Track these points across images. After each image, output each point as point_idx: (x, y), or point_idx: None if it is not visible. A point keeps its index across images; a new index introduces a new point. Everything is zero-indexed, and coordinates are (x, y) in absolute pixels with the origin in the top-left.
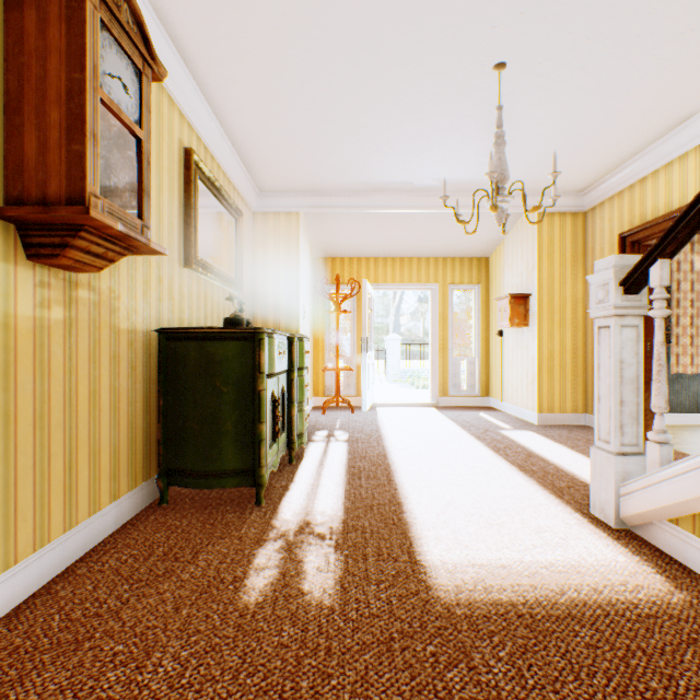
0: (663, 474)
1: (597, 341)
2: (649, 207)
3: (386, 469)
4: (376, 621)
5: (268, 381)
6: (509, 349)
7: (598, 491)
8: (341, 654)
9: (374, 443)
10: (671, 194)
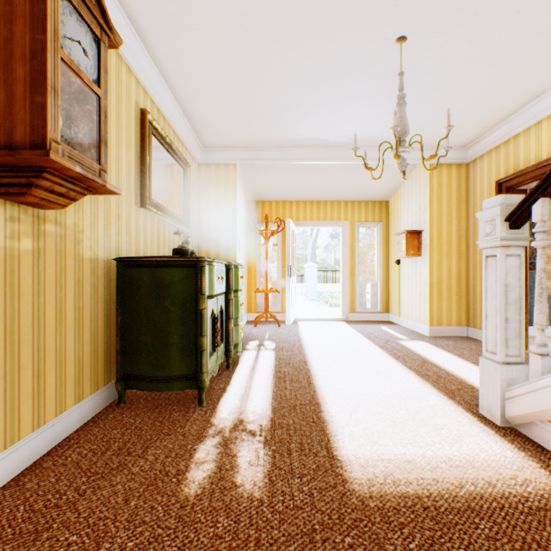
0: (545, 381)
1: (485, 268)
2: (521, 158)
3: (306, 374)
4: (300, 513)
5: (208, 301)
6: (405, 275)
7: (486, 394)
8: (269, 545)
9: (296, 351)
10: (540, 147)
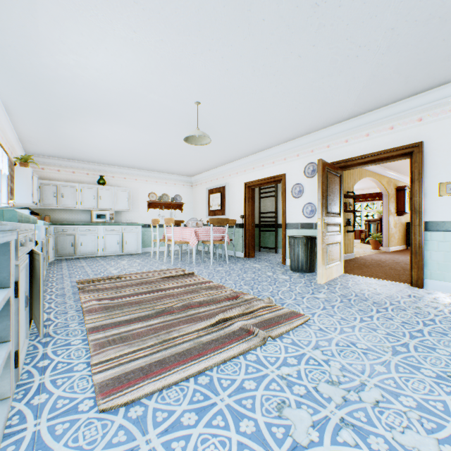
0: None
1: None
2: None
3: None
4: None
5: None
6: None
7: None
8: None
9: None
10: None
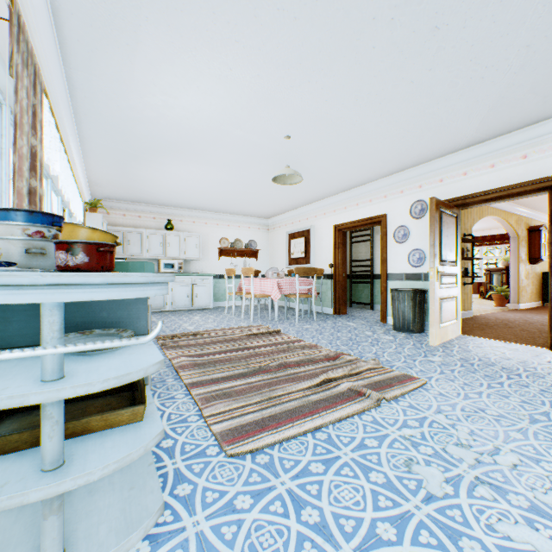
0: None
1: None
2: None
3: None
4: None
5: None
6: None
7: None
8: None
9: None
10: None
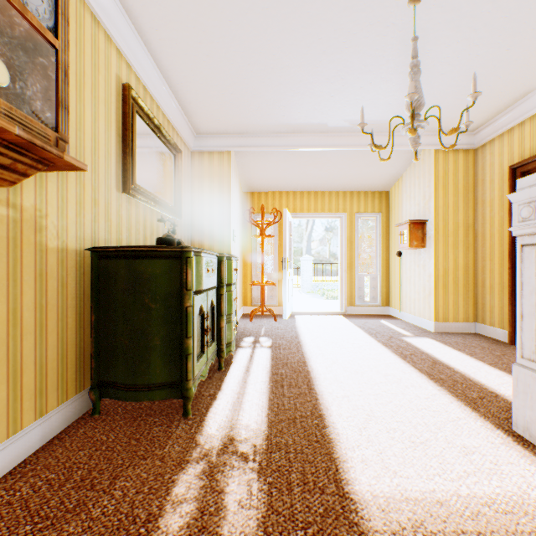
0: None
1: (520, 259)
2: None
3: (306, 377)
4: None
5: (195, 297)
6: (407, 267)
7: (522, 409)
8: None
9: (294, 349)
10: None
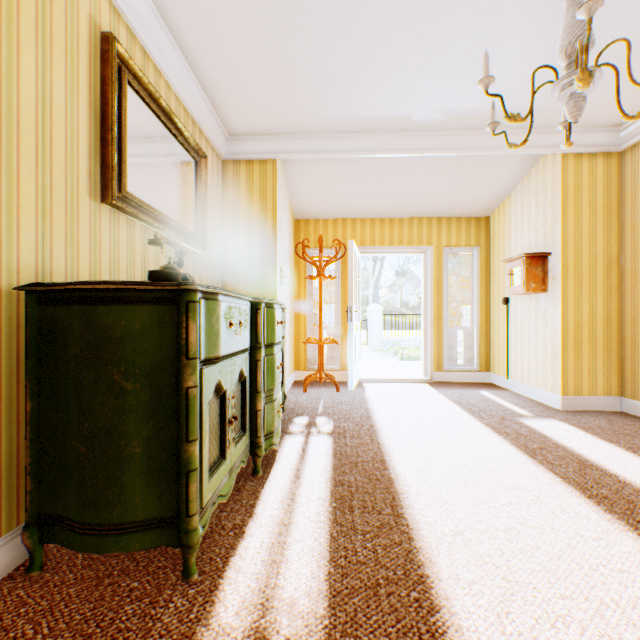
0: None
1: None
2: None
3: (388, 490)
4: None
5: (206, 369)
6: (517, 319)
7: None
8: None
9: (366, 438)
10: None
